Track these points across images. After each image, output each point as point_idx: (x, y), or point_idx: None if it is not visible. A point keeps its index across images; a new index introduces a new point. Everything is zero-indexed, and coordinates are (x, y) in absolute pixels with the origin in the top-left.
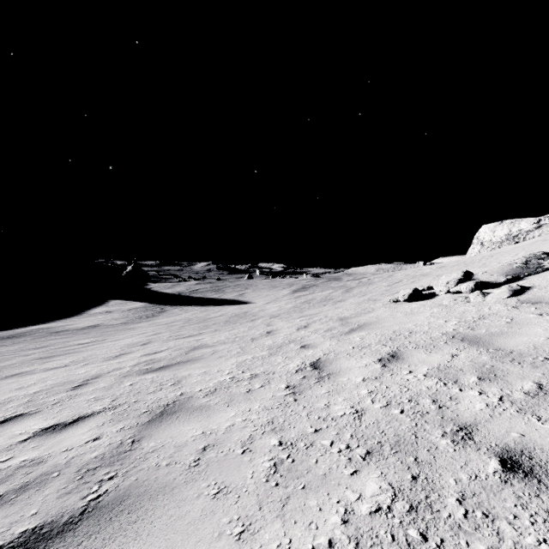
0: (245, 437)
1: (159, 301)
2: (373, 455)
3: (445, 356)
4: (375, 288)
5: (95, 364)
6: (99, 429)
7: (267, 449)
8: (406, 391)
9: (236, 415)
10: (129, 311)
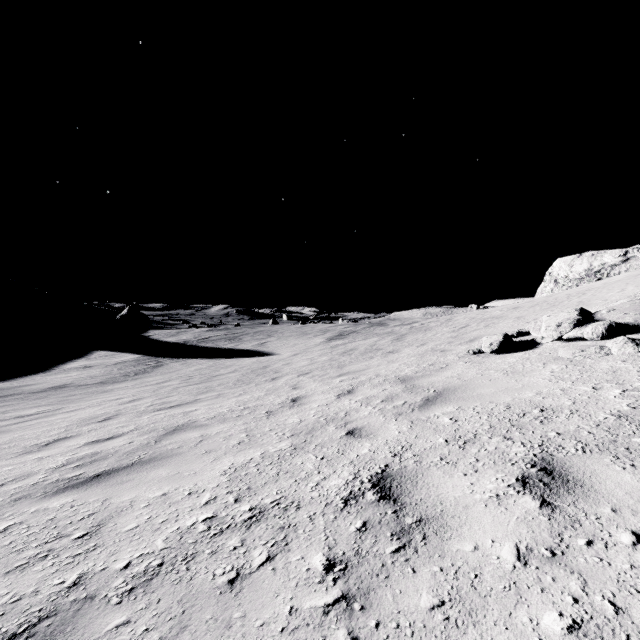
0: None
1: (157, 352)
2: None
3: None
4: (435, 335)
5: None
6: None
7: None
8: None
9: None
10: (115, 366)
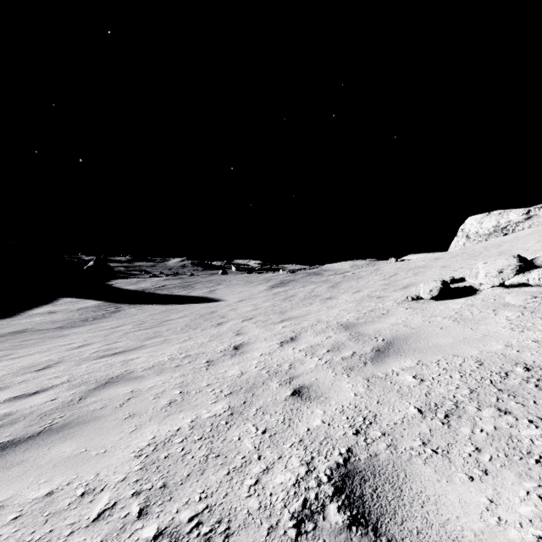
0: None
1: (118, 299)
2: None
3: None
4: (368, 282)
5: None
6: None
7: None
8: None
9: None
10: (77, 311)
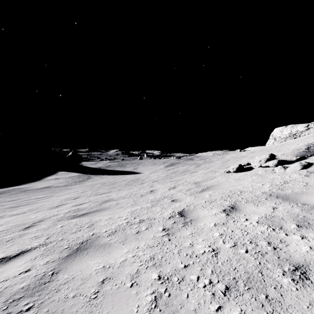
0: (134, 271)
1: (87, 172)
2: (231, 290)
3: (268, 208)
4: (214, 164)
5: (42, 212)
6: (32, 262)
7: (149, 283)
8: (246, 234)
9: (128, 252)
10: (69, 178)
